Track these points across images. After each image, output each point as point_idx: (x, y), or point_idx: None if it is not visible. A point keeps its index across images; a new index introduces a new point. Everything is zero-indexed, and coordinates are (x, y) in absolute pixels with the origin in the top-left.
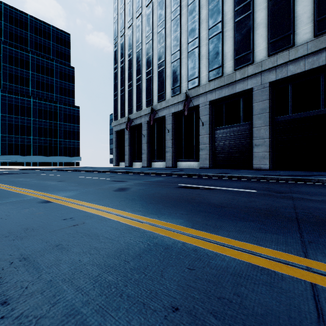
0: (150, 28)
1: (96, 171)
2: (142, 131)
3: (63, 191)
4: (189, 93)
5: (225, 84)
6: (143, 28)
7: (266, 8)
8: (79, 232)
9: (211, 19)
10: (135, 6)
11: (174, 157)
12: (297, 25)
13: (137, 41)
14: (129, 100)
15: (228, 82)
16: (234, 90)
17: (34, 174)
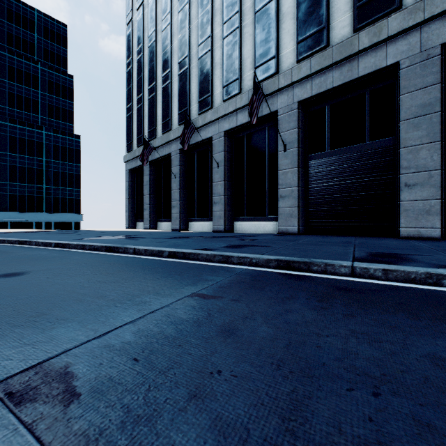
0: None
1: (42, 245)
2: (172, 168)
3: None
4: None
5: (334, 61)
6: None
7: None
8: None
9: None
10: None
11: (229, 213)
12: None
13: (164, 10)
14: (150, 115)
15: (341, 57)
16: (354, 73)
17: None
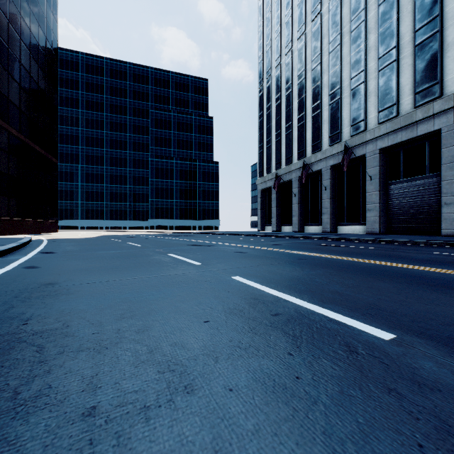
0: (302, 65)
1: (246, 235)
2: (293, 189)
3: (242, 244)
4: (352, 141)
5: (401, 126)
6: (294, 66)
7: None
8: (266, 251)
9: (381, 45)
10: (284, 40)
11: (334, 220)
12: None
13: (287, 81)
14: (276, 153)
15: (405, 124)
16: (414, 134)
17: (201, 236)
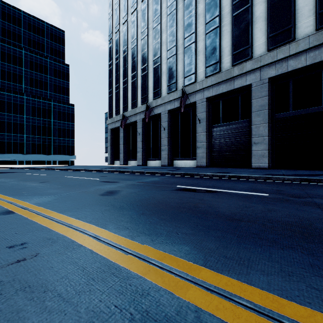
0: (145, 23)
1: (88, 170)
2: (138, 129)
3: (38, 196)
4: (185, 90)
5: (223, 80)
6: (139, 24)
7: (265, 2)
8: (18, 279)
9: (208, 13)
10: (130, 1)
11: (170, 156)
12: (298, 18)
13: (132, 36)
14: (124, 97)
15: (226, 78)
16: (232, 87)
17: (20, 173)
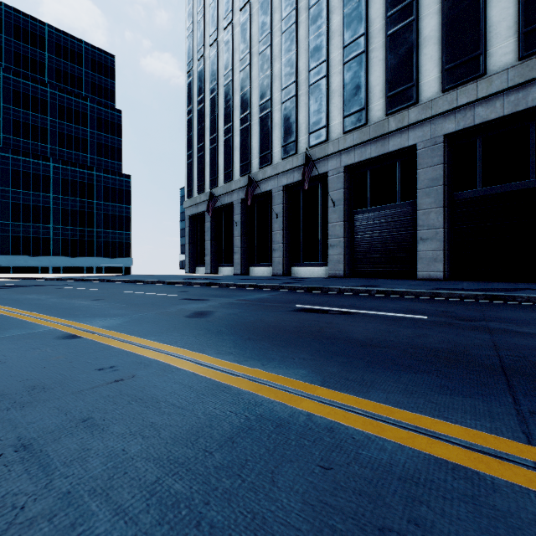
0: (246, 45)
1: (157, 283)
2: (234, 216)
3: (100, 318)
4: (311, 153)
5: (371, 138)
6: (236, 46)
7: (438, 13)
8: (125, 394)
9: (347, 30)
10: (222, 9)
11: (287, 259)
12: (490, 41)
13: (226, 66)
14: (211, 165)
15: (376, 135)
16: (386, 149)
17: (55, 287)
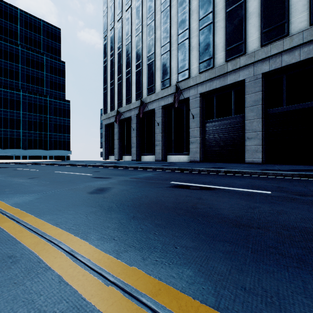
0: (139, 20)
1: (82, 166)
2: (132, 125)
3: (20, 194)
4: (179, 85)
5: (216, 75)
6: (133, 21)
7: None
8: None
9: (201, 9)
10: None
11: (164, 151)
12: (291, 14)
13: (127, 33)
14: (118, 93)
15: (219, 74)
16: (225, 82)
17: (12, 169)
